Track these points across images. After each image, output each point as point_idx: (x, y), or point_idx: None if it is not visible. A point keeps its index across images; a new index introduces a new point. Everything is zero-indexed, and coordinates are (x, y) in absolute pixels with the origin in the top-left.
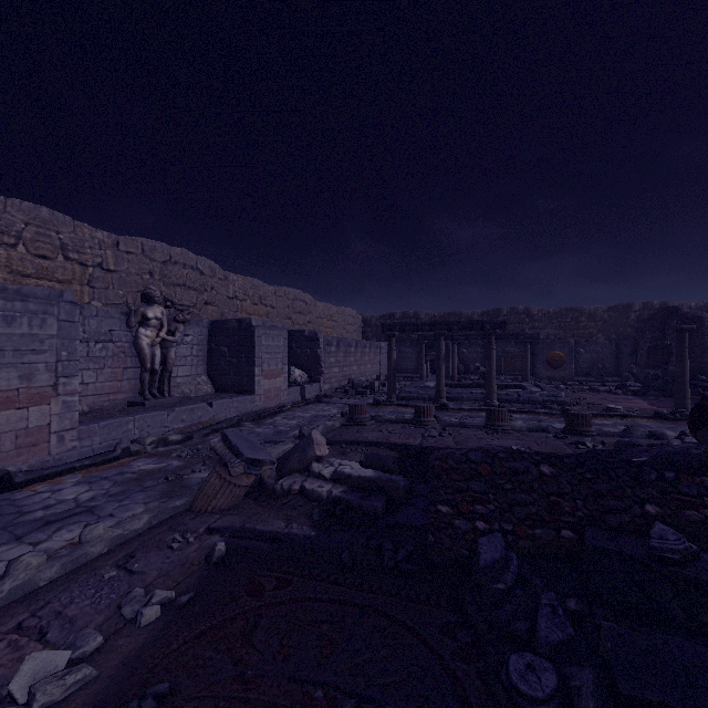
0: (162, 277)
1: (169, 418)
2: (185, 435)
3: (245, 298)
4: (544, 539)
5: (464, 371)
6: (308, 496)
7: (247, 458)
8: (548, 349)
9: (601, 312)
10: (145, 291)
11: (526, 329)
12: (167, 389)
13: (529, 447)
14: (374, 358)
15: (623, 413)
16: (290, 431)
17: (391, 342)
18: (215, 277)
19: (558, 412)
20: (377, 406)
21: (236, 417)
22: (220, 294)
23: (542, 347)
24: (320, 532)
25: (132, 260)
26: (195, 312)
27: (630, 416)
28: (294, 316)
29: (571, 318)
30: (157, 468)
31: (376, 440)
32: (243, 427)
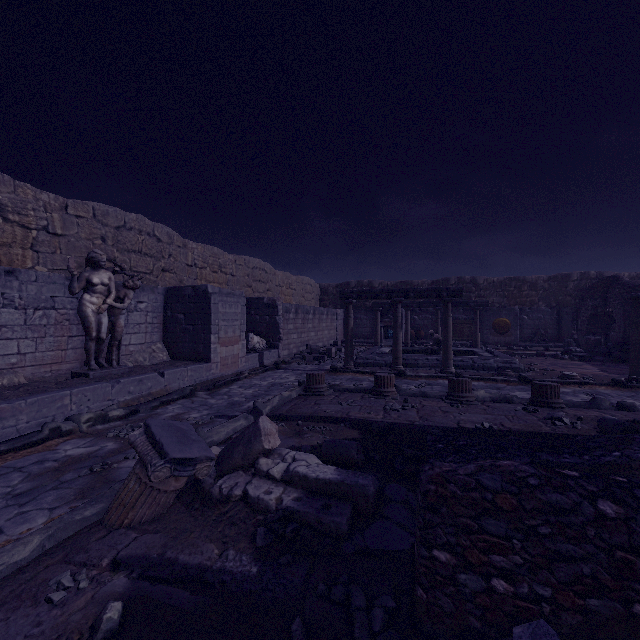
0: (115, 242)
1: (114, 391)
2: (129, 409)
3: (204, 265)
4: (604, 614)
5: (415, 336)
6: (251, 505)
7: (173, 458)
8: (494, 315)
9: (542, 281)
10: (89, 255)
11: (472, 297)
12: (116, 359)
13: (501, 423)
14: (331, 325)
15: (580, 380)
16: (244, 403)
17: (348, 309)
18: (173, 244)
19: (515, 379)
20: (335, 373)
21: (188, 387)
22: (179, 262)
23: (489, 314)
24: (264, 567)
25: (82, 224)
26: (151, 279)
27: (587, 383)
28: (254, 284)
29: (514, 287)
30: (86, 453)
31: (335, 415)
32: (196, 398)
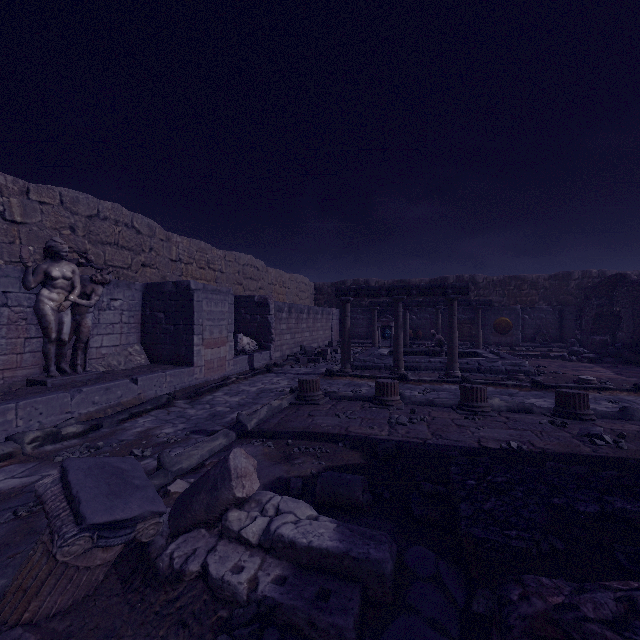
0: (87, 233)
1: (74, 401)
2: (88, 424)
3: (190, 261)
4: None
5: (413, 336)
6: (212, 590)
7: (94, 523)
8: (495, 315)
9: (542, 280)
10: (47, 244)
11: (471, 296)
12: (82, 363)
13: (530, 442)
14: (326, 325)
15: (599, 385)
16: (228, 414)
17: (345, 308)
18: (154, 237)
19: (527, 384)
20: (331, 377)
21: (165, 396)
22: (161, 256)
23: (490, 314)
24: None
25: (46, 212)
26: (129, 274)
27: (607, 389)
28: (245, 282)
29: (514, 285)
30: (20, 486)
31: (332, 431)
32: (174, 408)
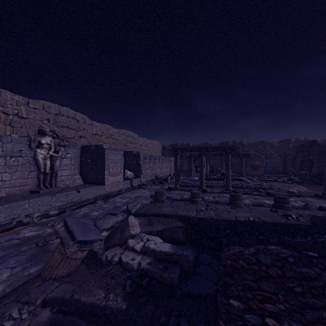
0: (54, 122)
1: (52, 200)
2: (60, 210)
3: (102, 134)
4: None
5: (211, 171)
6: (123, 266)
7: (79, 240)
8: (252, 160)
9: (276, 143)
10: (40, 128)
11: (240, 151)
12: (54, 183)
13: (259, 218)
14: (168, 165)
15: (298, 194)
16: (122, 206)
17: (177, 157)
18: (85, 123)
19: (264, 193)
20: (170, 190)
21: (92, 198)
22: (88, 132)
23: (249, 160)
24: (130, 305)
25: (37, 112)
26: (74, 141)
27: (302, 196)
28: (128, 144)
29: (262, 146)
30: (35, 235)
31: (170, 213)
32: (97, 204)
